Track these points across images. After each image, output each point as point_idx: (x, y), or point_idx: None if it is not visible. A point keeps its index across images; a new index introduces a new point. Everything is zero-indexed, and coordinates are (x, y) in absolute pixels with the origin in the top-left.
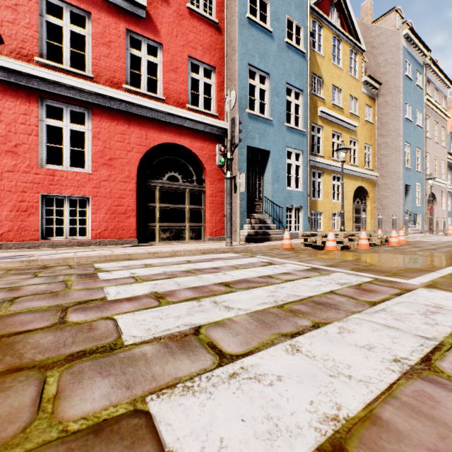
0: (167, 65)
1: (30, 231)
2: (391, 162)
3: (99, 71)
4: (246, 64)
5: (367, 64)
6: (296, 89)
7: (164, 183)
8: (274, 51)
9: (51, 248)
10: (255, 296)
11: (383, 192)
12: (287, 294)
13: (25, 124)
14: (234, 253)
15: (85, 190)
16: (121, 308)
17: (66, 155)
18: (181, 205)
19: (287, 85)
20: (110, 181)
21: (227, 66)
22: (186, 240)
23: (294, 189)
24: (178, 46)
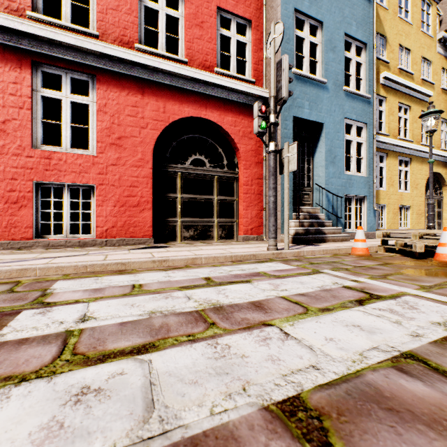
0: (189, 18)
1: (21, 227)
2: None
3: (105, 28)
4: (292, 9)
5: (442, 19)
6: (358, 42)
7: (187, 168)
8: None
9: (44, 249)
10: None
11: None
12: None
13: (15, 95)
14: (281, 262)
15: (89, 176)
16: None
17: (66, 134)
18: (208, 196)
19: (345, 38)
20: (119, 166)
21: (266, 18)
22: (215, 240)
23: (354, 174)
24: None
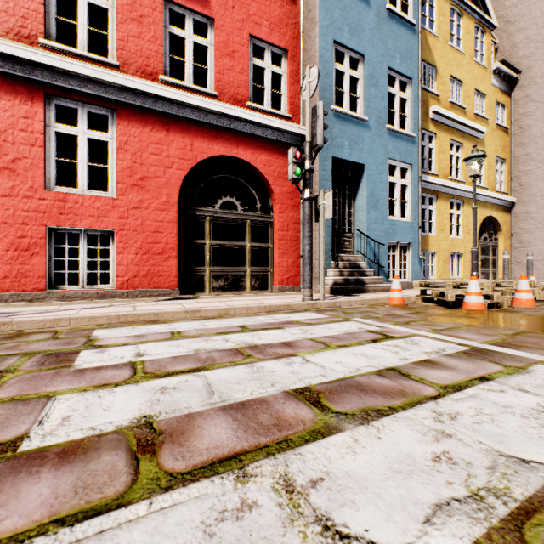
0: (219, 47)
1: (32, 277)
2: (536, 181)
3: (126, 57)
4: (331, 41)
5: (498, 47)
6: (402, 77)
7: (217, 211)
8: (370, 23)
9: (60, 301)
10: (397, 457)
11: (522, 224)
12: (486, 450)
13: (26, 131)
14: (316, 312)
15: (108, 221)
16: (5, 511)
17: (82, 174)
18: (239, 243)
19: (388, 72)
20: (142, 209)
21: (304, 48)
22: (247, 290)
23: (398, 219)
24: (235, 22)
